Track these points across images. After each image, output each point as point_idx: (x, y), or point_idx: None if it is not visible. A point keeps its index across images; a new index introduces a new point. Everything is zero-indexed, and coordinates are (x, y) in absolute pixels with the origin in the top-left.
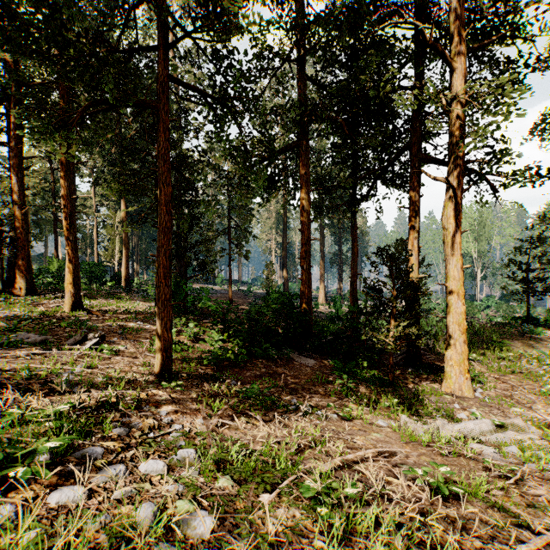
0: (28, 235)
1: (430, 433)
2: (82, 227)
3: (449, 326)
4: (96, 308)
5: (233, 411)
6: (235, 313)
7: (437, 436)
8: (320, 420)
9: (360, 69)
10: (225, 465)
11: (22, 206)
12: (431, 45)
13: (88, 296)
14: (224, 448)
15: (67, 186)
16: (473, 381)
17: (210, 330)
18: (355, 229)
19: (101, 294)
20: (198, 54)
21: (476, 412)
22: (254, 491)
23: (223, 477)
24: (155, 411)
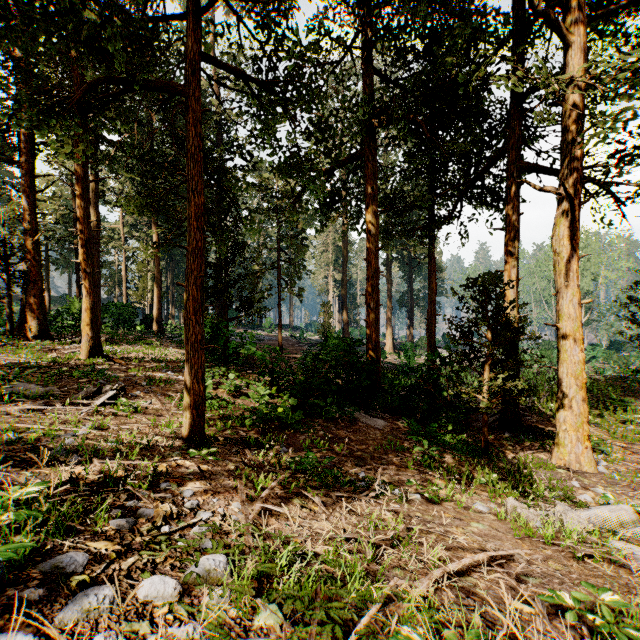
0: (41, 267)
1: (553, 525)
2: (110, 263)
3: (563, 380)
4: (119, 354)
5: (283, 489)
6: (285, 361)
7: (563, 530)
8: (400, 503)
9: (442, 55)
10: (270, 581)
11: (34, 234)
12: (540, 12)
13: (111, 342)
14: (269, 553)
15: (84, 207)
16: (593, 451)
17: (254, 382)
18: (433, 260)
19: (128, 339)
20: (238, 29)
21: (607, 495)
22: (316, 639)
23: (267, 608)
24: (176, 490)
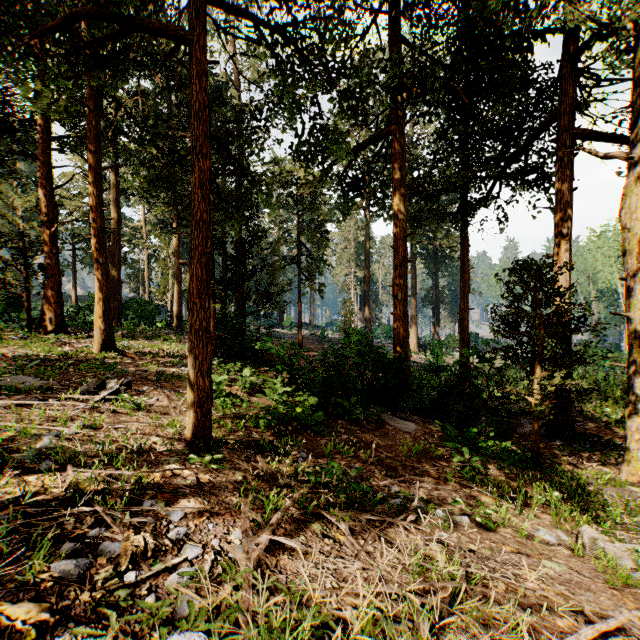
0: (58, 260)
1: None
2: (134, 262)
3: (634, 380)
4: (133, 349)
5: (299, 510)
6: (305, 357)
7: None
8: (447, 530)
9: None
10: None
11: (50, 226)
12: None
13: (128, 337)
14: (275, 628)
15: (96, 195)
16: None
17: (272, 379)
18: (466, 249)
19: (146, 334)
20: None
21: None
22: None
23: None
24: (162, 511)
